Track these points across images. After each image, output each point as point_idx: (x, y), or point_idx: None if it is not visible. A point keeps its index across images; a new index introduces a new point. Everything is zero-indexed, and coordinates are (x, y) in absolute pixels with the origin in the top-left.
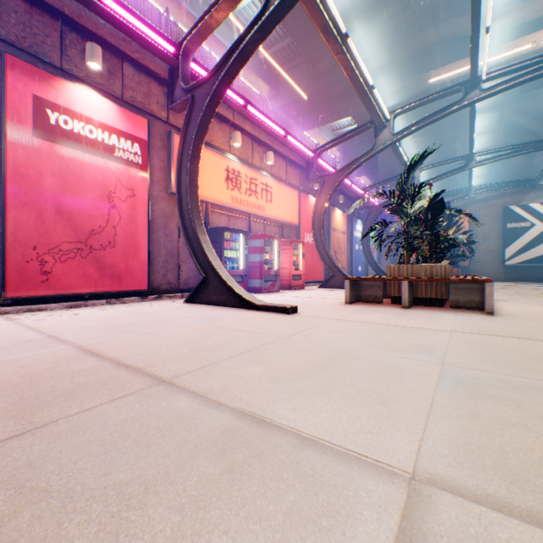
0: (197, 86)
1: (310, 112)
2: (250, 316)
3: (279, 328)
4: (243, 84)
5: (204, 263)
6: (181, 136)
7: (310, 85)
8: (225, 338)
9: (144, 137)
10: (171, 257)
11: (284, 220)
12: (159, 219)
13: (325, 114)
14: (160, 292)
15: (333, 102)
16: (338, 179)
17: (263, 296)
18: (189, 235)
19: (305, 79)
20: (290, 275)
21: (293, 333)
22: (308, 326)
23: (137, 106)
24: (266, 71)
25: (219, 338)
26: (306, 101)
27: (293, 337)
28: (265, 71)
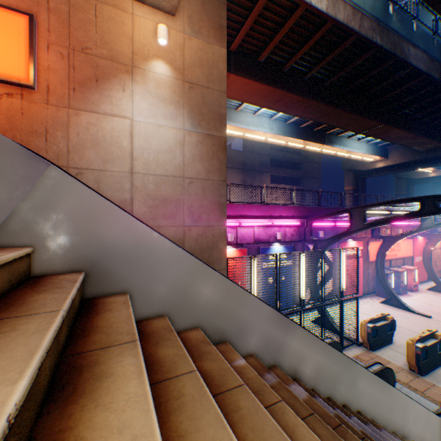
0: (385, 236)
1: (411, 166)
2: (416, 317)
3: (431, 325)
4: (364, 159)
5: (388, 292)
6: (376, 249)
7: (412, 155)
8: (419, 326)
9: (360, 246)
10: (365, 282)
11: (404, 255)
12: (363, 270)
13: (423, 167)
14: (363, 294)
15: (431, 161)
16: (439, 237)
17: (403, 299)
18: (380, 281)
19: (408, 151)
20: (410, 285)
21: (436, 327)
22: (439, 325)
23: (358, 237)
24: (379, 150)
25: (418, 326)
26: (408, 162)
27: (437, 329)
28: (378, 150)
